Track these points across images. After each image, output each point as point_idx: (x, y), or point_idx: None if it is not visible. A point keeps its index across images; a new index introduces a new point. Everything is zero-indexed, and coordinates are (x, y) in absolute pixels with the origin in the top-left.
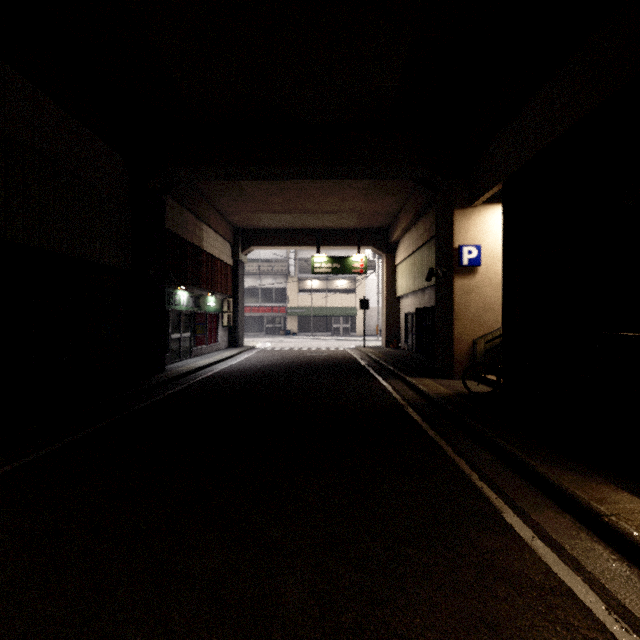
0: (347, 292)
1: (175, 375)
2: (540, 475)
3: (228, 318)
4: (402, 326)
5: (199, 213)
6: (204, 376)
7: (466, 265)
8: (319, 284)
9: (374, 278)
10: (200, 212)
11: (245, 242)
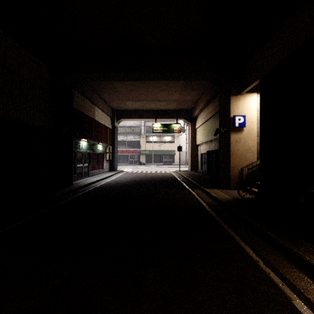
0: (170, 143)
1: (77, 187)
2: (309, 264)
3: (109, 156)
4: (199, 160)
5: (93, 100)
6: (93, 187)
7: (237, 126)
8: (156, 139)
9: (184, 136)
10: (93, 100)
11: (118, 116)
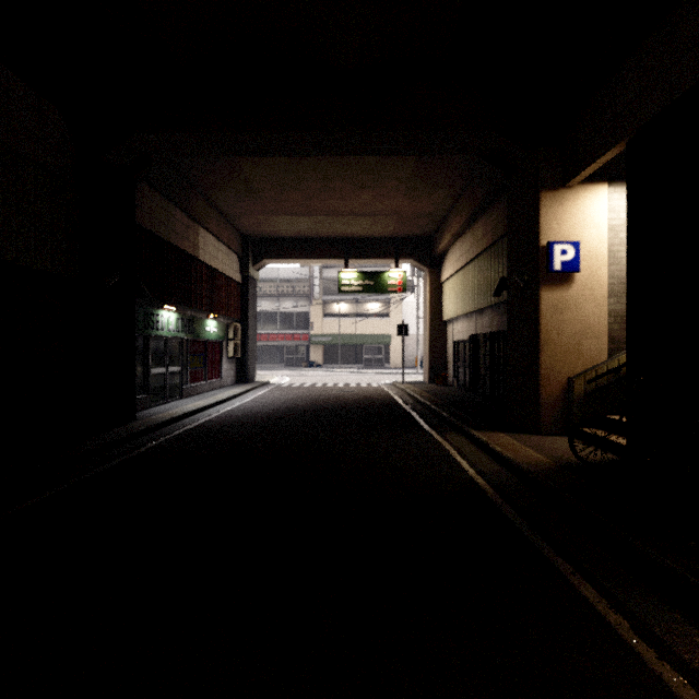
0: (380, 317)
1: (144, 427)
2: None
3: (235, 347)
4: (450, 357)
5: (192, 211)
6: (187, 427)
7: (558, 271)
8: (348, 308)
9: (412, 301)
10: (194, 210)
11: (257, 254)
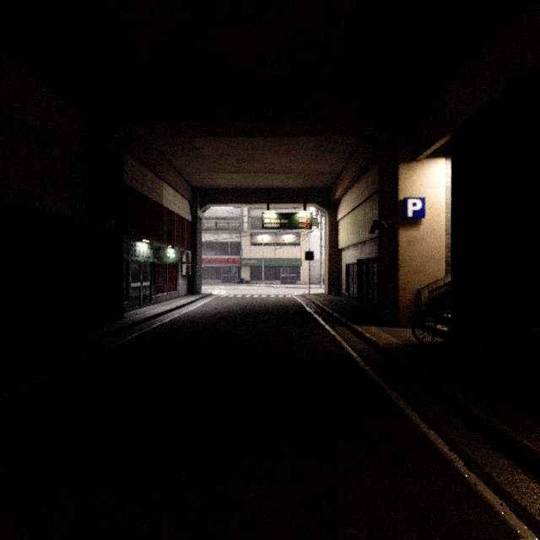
0: (293, 246)
1: (131, 323)
2: None
3: (187, 268)
4: (343, 275)
5: (158, 172)
6: (159, 323)
7: (411, 217)
8: (269, 239)
9: (317, 233)
10: (159, 171)
11: (202, 200)
